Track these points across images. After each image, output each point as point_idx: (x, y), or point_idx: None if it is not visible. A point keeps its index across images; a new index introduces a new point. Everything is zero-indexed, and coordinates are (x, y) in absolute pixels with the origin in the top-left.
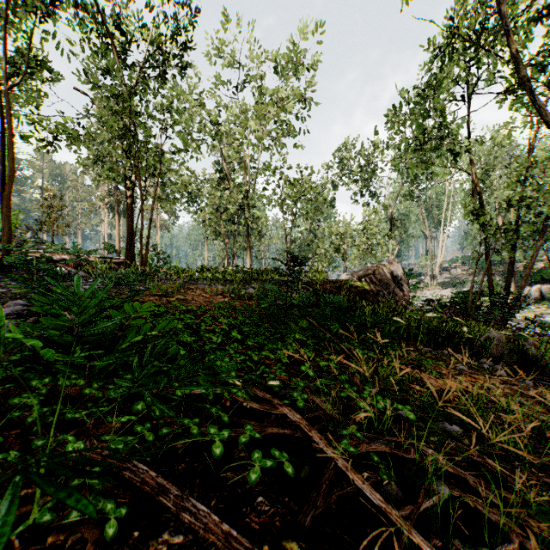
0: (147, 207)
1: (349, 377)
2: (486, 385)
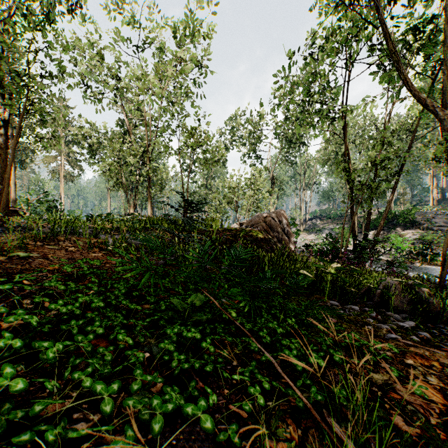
0: (49, 158)
1: (293, 444)
2: (447, 372)
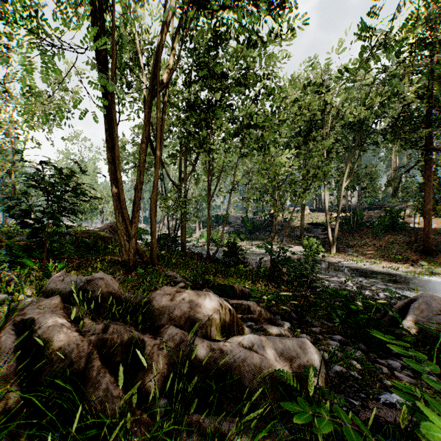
0: None
1: None
2: None
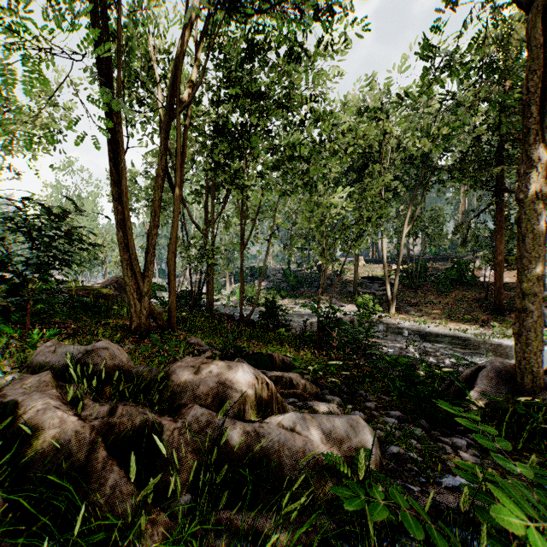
0: None
1: None
2: None
